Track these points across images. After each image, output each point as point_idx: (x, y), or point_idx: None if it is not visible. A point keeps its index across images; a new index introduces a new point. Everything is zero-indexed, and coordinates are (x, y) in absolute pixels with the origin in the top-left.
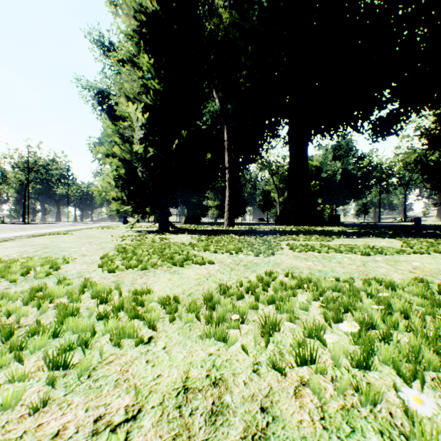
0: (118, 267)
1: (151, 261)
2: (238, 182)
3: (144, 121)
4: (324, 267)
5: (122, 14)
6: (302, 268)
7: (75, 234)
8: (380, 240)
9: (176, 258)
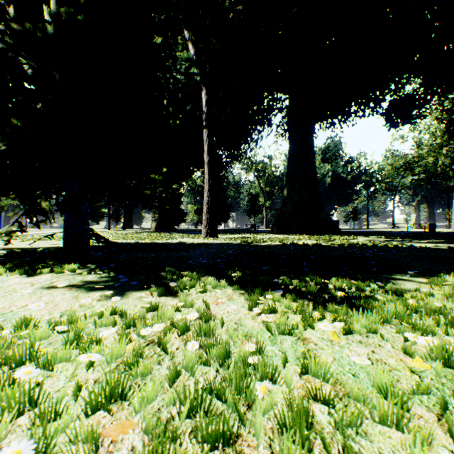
0: None
1: None
2: (221, 183)
3: None
4: None
5: None
6: None
7: None
8: None
9: None
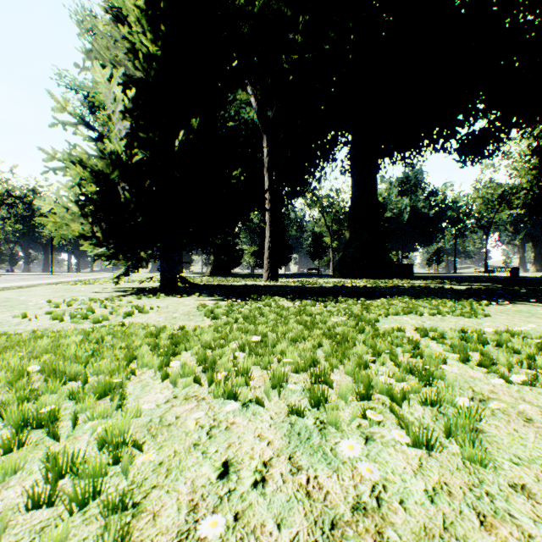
0: None
1: None
2: (281, 222)
3: (128, 104)
4: None
5: None
6: None
7: None
8: None
9: None
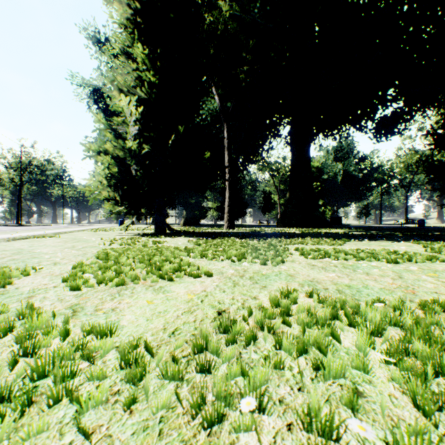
0: (87, 282)
1: (131, 273)
2: (238, 184)
3: (138, 116)
4: (352, 281)
5: (115, 1)
6: (325, 282)
7: (62, 237)
8: (395, 243)
9: (165, 267)
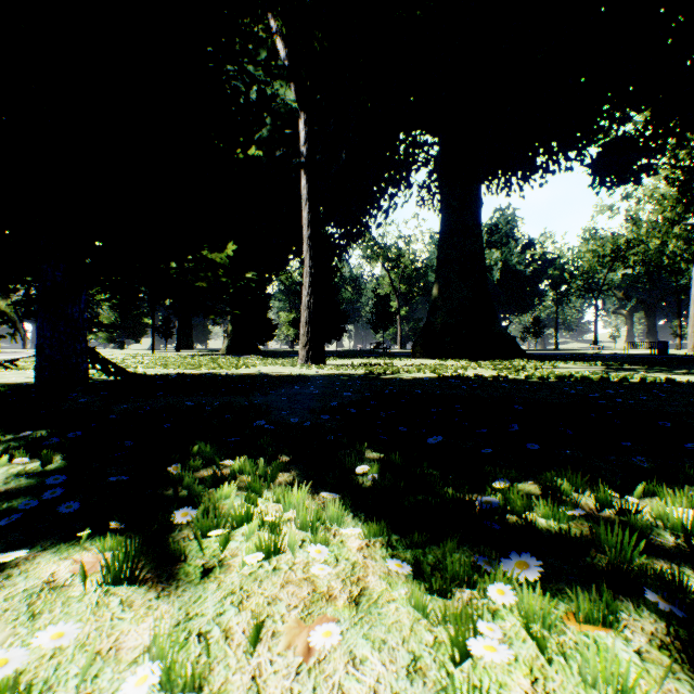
0: None
1: None
2: (332, 279)
3: None
4: None
5: None
6: None
7: None
8: None
9: None
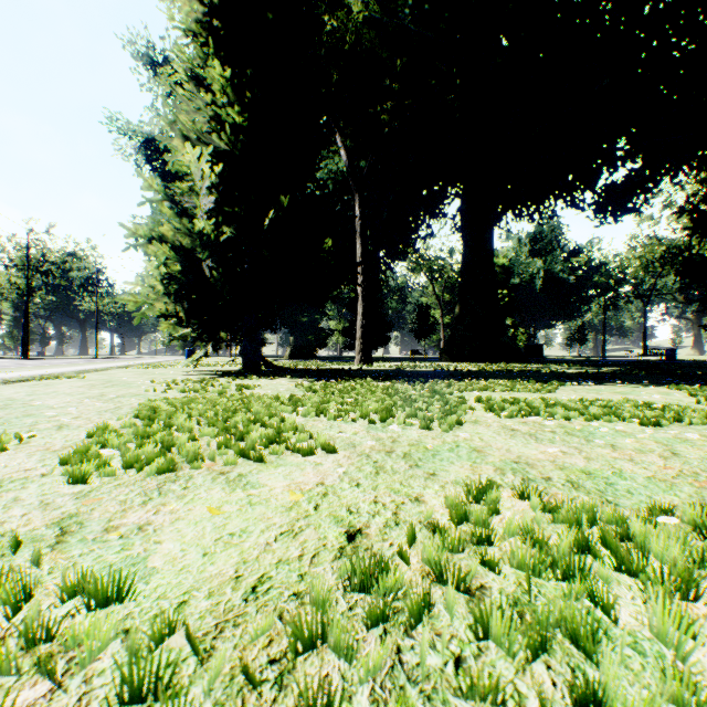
0: (105, 465)
1: (187, 449)
2: (378, 292)
3: (214, 179)
4: (591, 461)
5: None
6: (542, 464)
7: (89, 378)
8: (639, 389)
9: (253, 435)
